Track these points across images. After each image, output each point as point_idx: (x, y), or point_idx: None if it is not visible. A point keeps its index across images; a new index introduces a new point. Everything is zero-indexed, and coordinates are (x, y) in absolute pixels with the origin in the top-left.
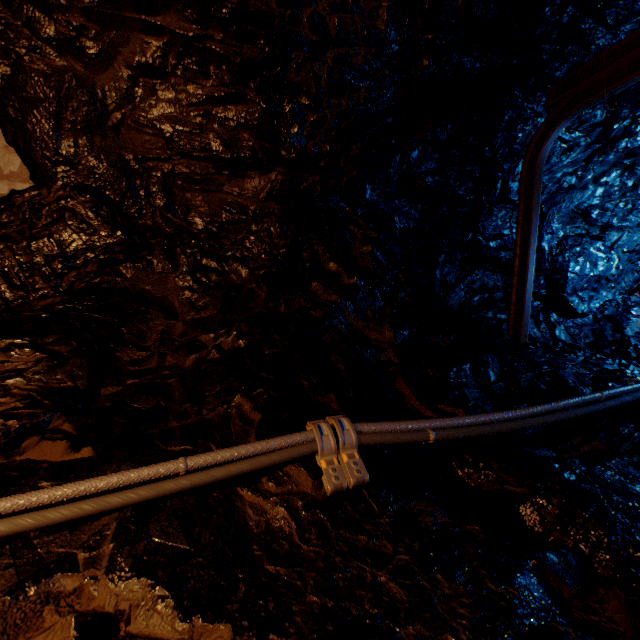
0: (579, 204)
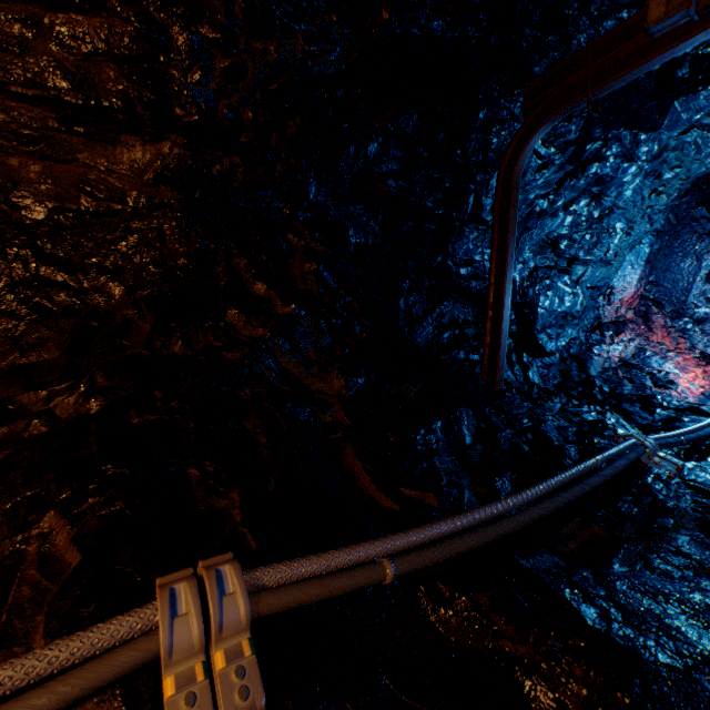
0: (549, 233)
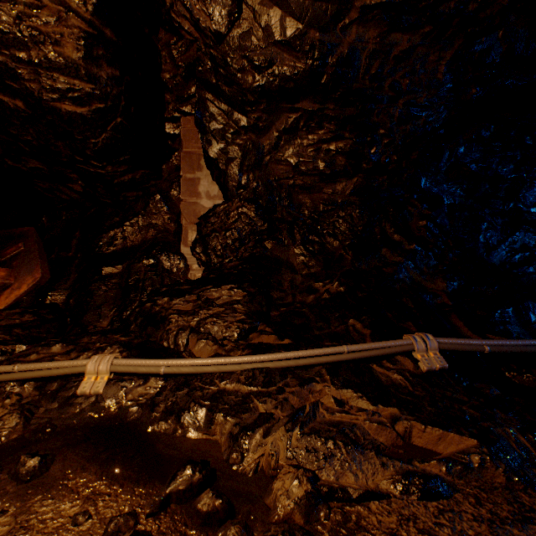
0: None
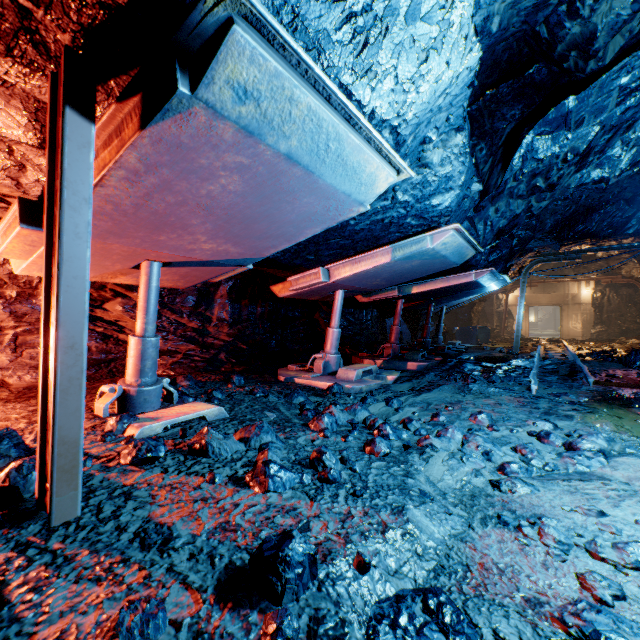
0: None
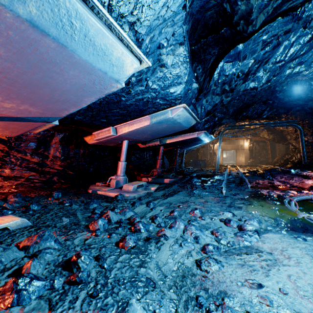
0: None
